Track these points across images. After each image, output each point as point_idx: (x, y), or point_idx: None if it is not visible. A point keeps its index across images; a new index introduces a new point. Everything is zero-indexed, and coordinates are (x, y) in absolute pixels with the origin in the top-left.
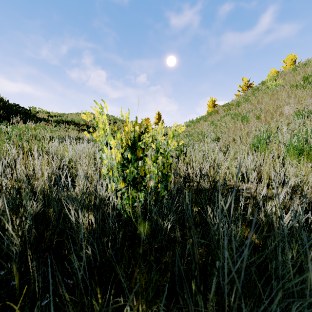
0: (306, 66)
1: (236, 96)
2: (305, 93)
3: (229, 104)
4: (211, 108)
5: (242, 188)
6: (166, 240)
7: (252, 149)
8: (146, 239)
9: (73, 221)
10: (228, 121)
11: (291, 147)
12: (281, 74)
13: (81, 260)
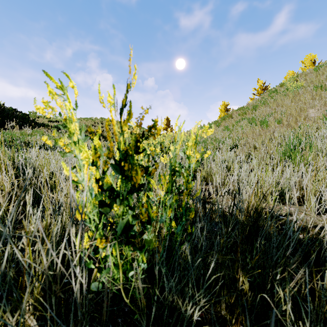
0: None
1: (250, 100)
2: None
3: (245, 108)
4: (224, 113)
5: (281, 213)
6: None
7: (282, 159)
8: None
9: None
10: (245, 126)
11: None
12: (301, 75)
13: None
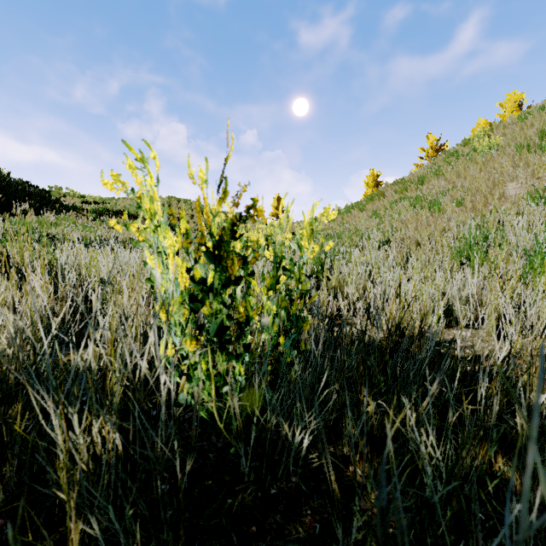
0: (545, 111)
1: (416, 167)
2: (545, 160)
3: (405, 181)
4: (372, 189)
5: (446, 338)
6: (299, 473)
7: (456, 261)
8: (250, 471)
9: (60, 443)
10: (404, 211)
11: (538, 258)
12: (497, 127)
13: (83, 541)
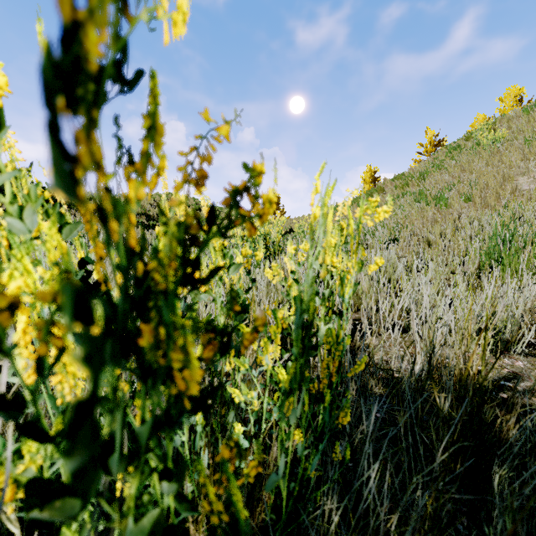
0: None
1: (414, 163)
2: None
3: (406, 176)
4: (369, 185)
5: (502, 373)
6: None
7: (485, 265)
8: None
9: None
10: (408, 206)
11: None
12: (501, 121)
13: None
